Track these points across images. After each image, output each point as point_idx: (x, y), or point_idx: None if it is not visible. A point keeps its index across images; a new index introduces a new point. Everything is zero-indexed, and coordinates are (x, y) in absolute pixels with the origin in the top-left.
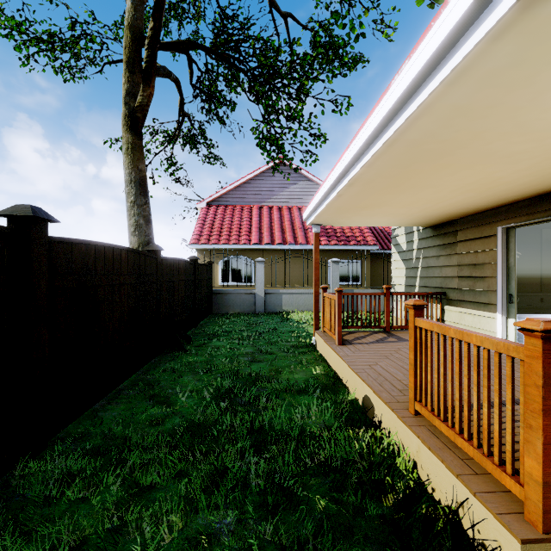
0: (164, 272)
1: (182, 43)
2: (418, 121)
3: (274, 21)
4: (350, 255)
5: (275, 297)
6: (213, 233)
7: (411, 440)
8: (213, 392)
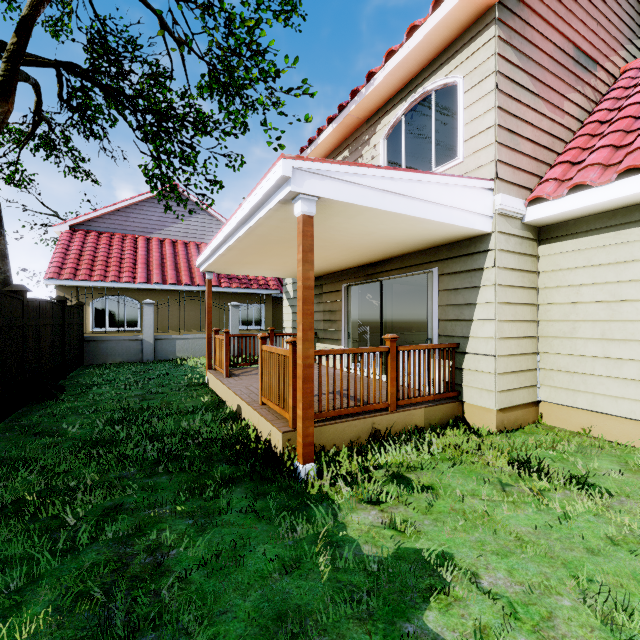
0: (30, 315)
1: (54, 65)
2: (259, 228)
3: (166, 45)
4: (253, 298)
5: (167, 343)
6: (81, 266)
7: (256, 417)
8: (105, 421)
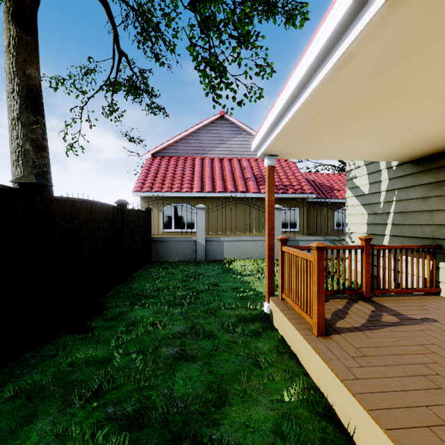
0: (55, 218)
1: None
2: None
3: None
4: (288, 203)
5: (216, 244)
6: (156, 182)
7: None
8: None
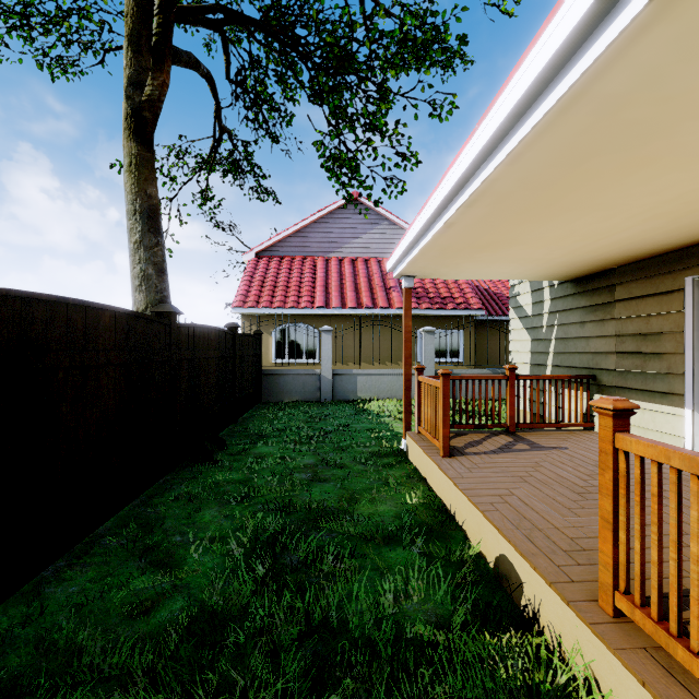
0: (182, 346)
1: (210, 9)
2: (643, 39)
3: (345, 1)
4: (447, 322)
5: (346, 379)
6: (263, 293)
7: (622, 681)
8: (246, 543)
